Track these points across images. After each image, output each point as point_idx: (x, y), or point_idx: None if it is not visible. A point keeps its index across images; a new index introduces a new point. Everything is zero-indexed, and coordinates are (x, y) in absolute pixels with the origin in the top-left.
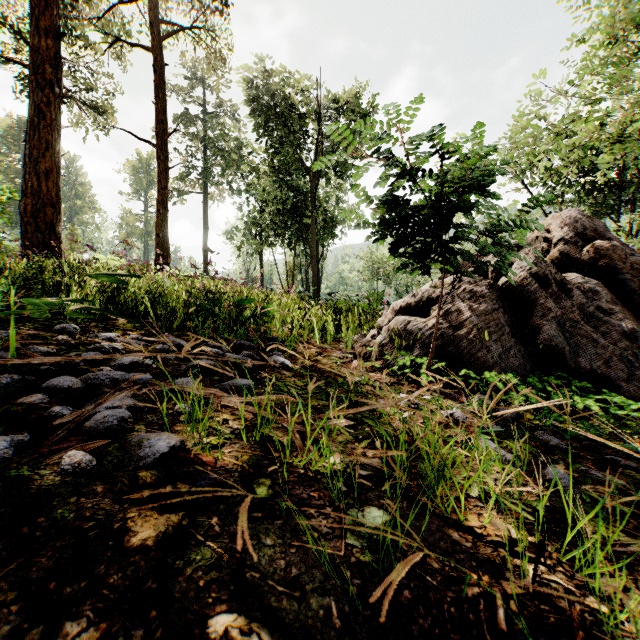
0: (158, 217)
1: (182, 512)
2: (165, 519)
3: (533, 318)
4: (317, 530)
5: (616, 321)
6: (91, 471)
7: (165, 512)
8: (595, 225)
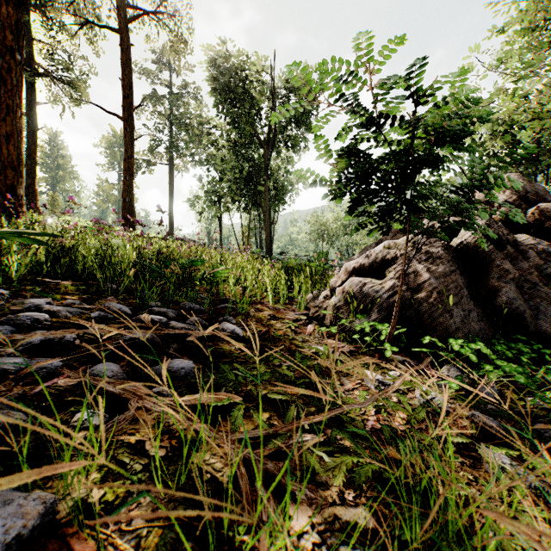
0: (124, 183)
1: None
2: None
3: (489, 279)
4: None
5: None
6: None
7: None
8: (535, 189)
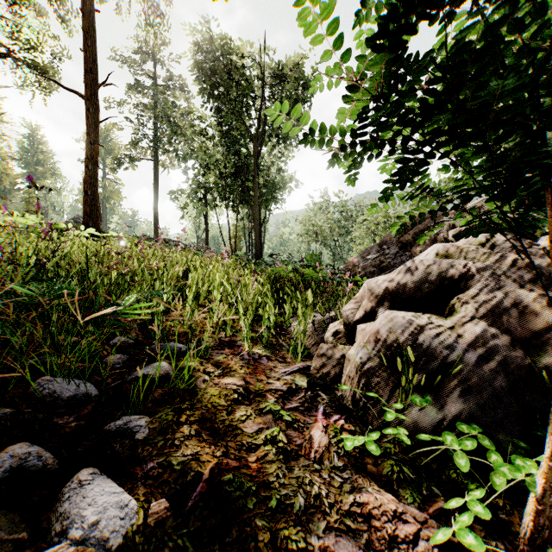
0: (86, 173)
1: None
2: None
3: None
4: None
5: None
6: None
7: None
8: None
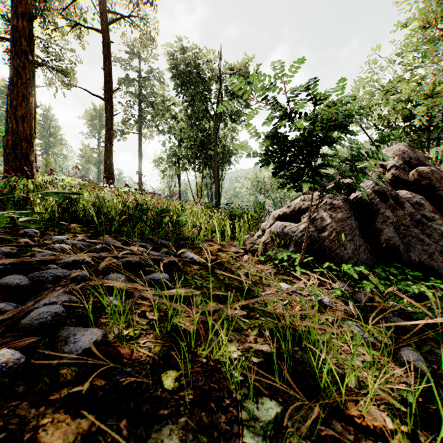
0: (106, 150)
1: (93, 415)
2: (76, 425)
3: (376, 223)
4: (217, 427)
5: (437, 226)
6: (17, 370)
7: (77, 415)
8: (417, 156)
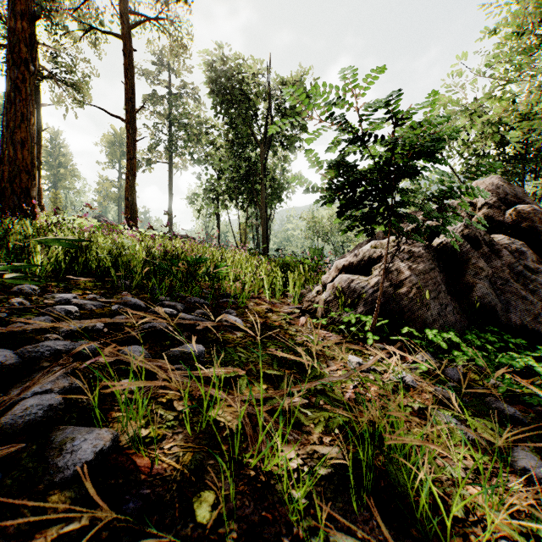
0: (127, 183)
1: None
2: None
3: (466, 276)
4: None
5: None
6: None
7: None
8: (515, 191)
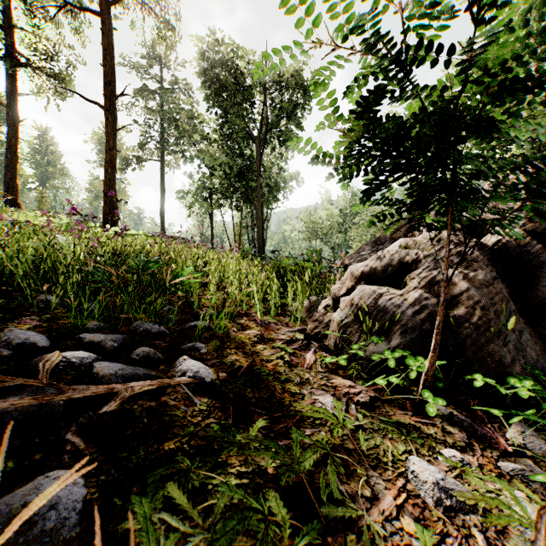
0: (106, 176)
1: None
2: None
3: (535, 288)
4: None
5: None
6: None
7: None
8: None
